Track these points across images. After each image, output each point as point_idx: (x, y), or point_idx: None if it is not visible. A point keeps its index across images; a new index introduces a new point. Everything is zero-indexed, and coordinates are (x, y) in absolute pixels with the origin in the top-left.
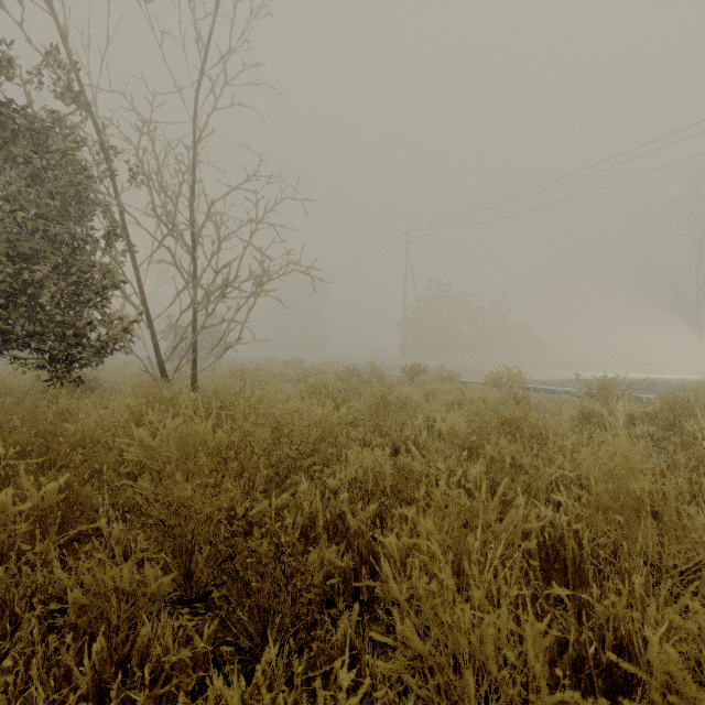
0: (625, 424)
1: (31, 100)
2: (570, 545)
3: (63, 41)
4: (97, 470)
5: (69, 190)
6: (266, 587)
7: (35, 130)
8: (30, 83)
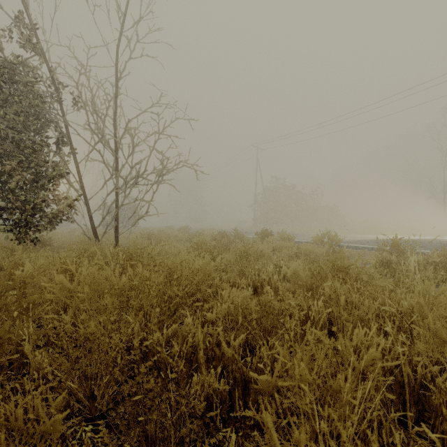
0: (420, 270)
1: (2, 48)
2: (405, 371)
3: (25, 8)
4: (25, 308)
5: (30, 110)
6: (152, 419)
7: (5, 68)
8: (3, 37)
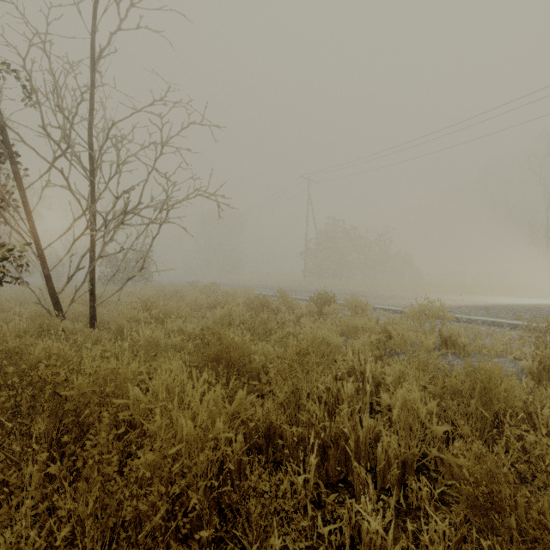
0: None
1: None
2: None
3: None
4: None
5: None
6: None
7: None
8: None
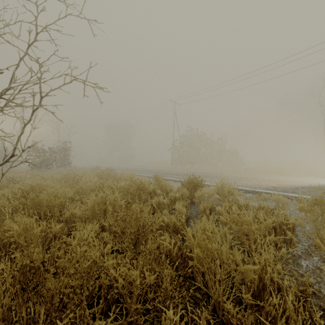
0: None
1: None
2: None
3: None
4: None
5: None
6: None
7: None
8: None
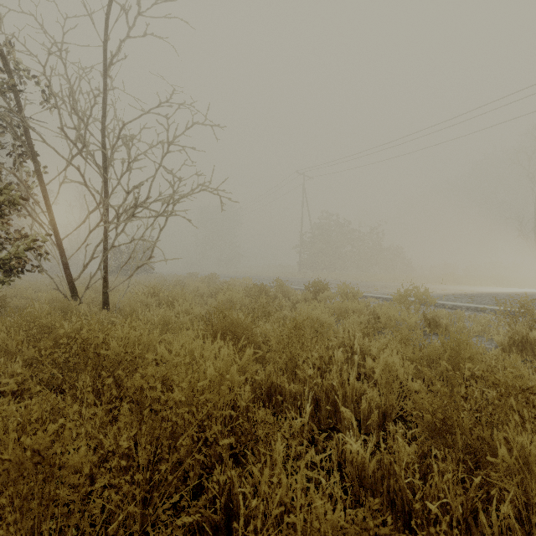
0: None
1: None
2: None
3: None
4: None
5: None
6: None
7: None
8: None
